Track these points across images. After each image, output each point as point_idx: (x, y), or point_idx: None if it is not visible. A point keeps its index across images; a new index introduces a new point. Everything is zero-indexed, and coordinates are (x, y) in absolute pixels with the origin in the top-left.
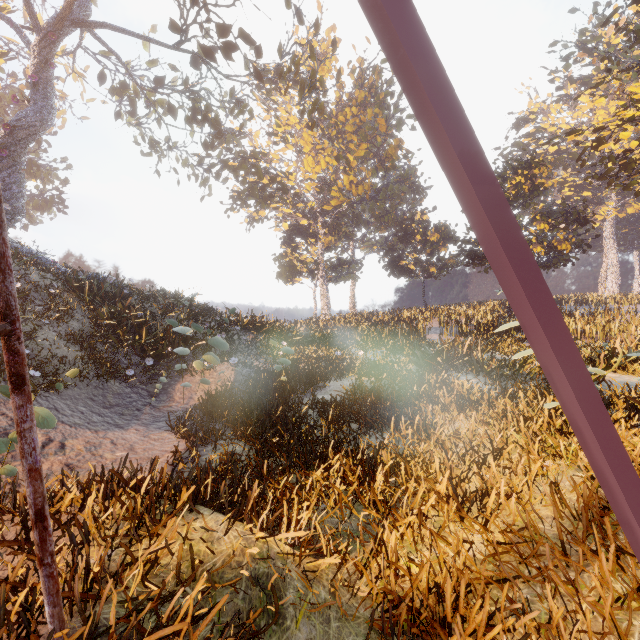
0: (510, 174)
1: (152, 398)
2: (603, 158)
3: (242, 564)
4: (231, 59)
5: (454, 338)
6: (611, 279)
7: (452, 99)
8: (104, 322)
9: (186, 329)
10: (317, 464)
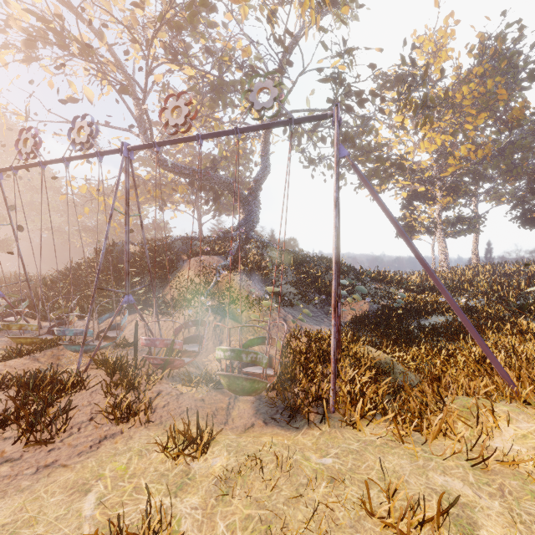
0: None
1: (328, 315)
2: None
3: (382, 359)
4: (363, 107)
5: None
6: None
7: (421, 258)
8: (301, 276)
9: (345, 282)
10: (414, 346)
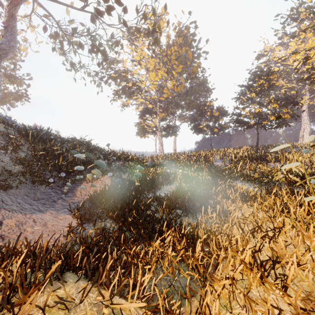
0: (257, 79)
1: (62, 195)
2: (308, 68)
3: None
4: (111, 15)
5: (230, 163)
6: (306, 135)
7: None
8: (39, 153)
9: (81, 155)
10: (156, 237)
